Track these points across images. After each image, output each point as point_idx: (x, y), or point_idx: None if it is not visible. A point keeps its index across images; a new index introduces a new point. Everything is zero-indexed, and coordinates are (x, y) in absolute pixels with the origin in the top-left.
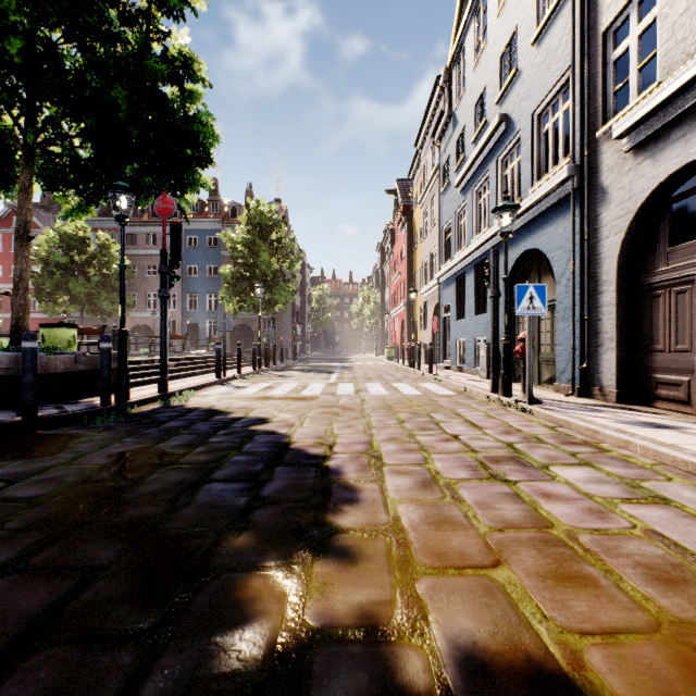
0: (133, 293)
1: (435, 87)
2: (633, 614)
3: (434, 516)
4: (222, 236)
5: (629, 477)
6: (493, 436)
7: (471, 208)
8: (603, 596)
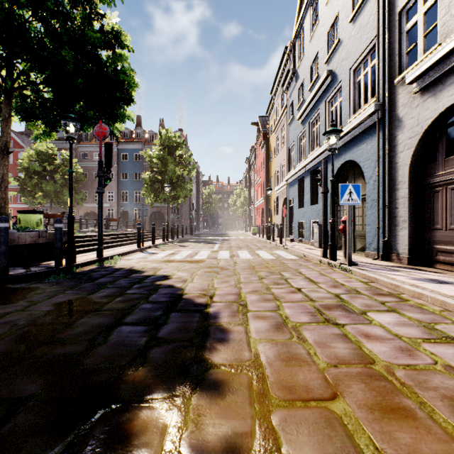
0: (85, 190)
1: (284, 54)
2: (448, 446)
3: (285, 353)
4: (143, 153)
5: (425, 321)
6: (325, 289)
7: (308, 133)
8: (421, 428)
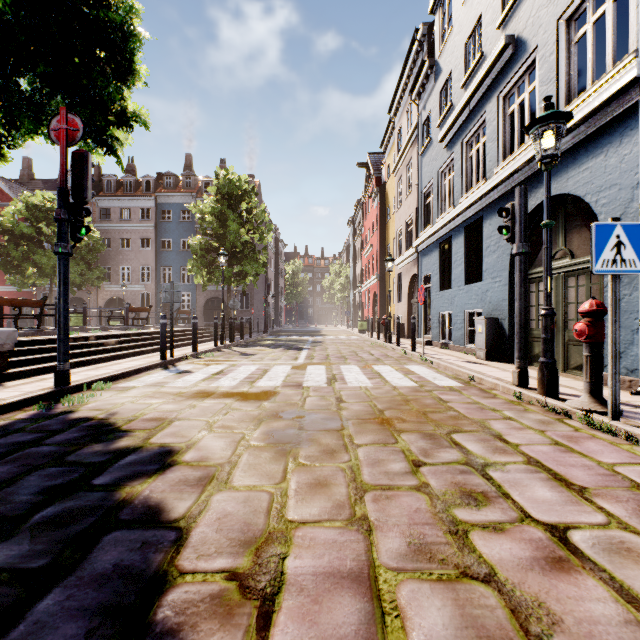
0: (107, 266)
1: (413, 42)
2: None
3: None
4: (191, 207)
5: None
6: None
7: (460, 162)
8: None
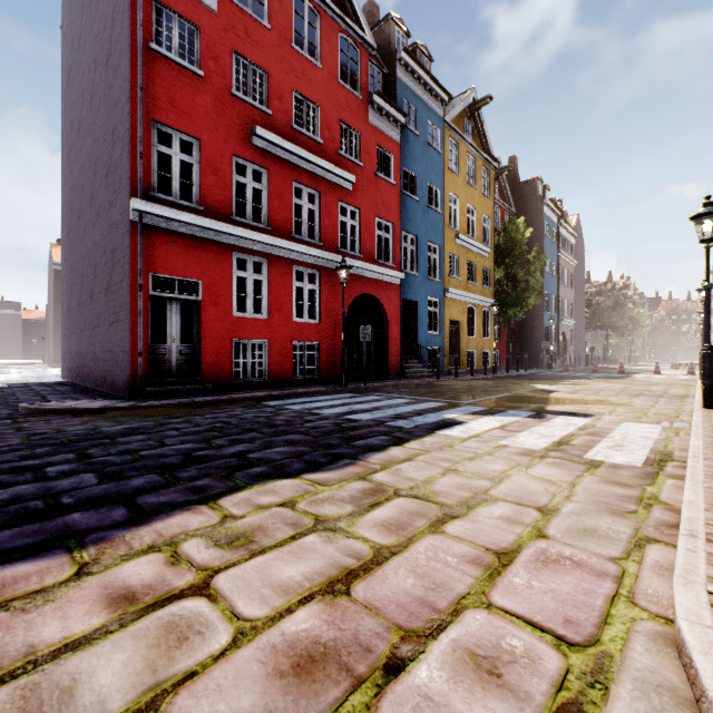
0: None
1: None
2: None
3: None
4: None
5: None
6: None
7: None
8: None
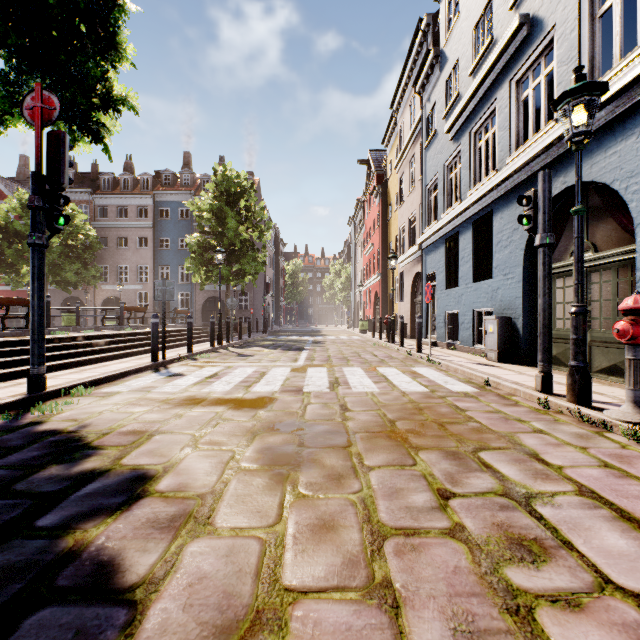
0: (104, 265)
1: (416, 33)
2: None
3: None
4: (189, 204)
5: None
6: None
7: (468, 153)
8: None
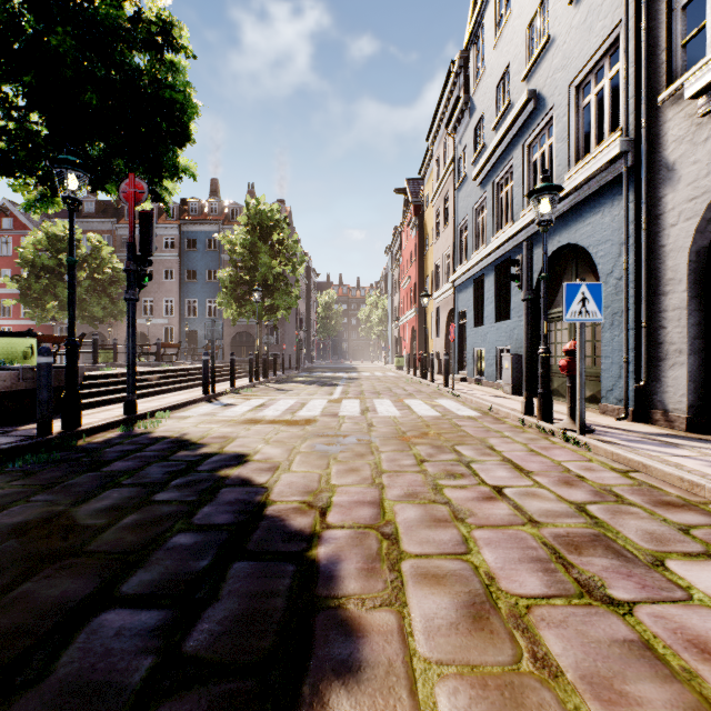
0: None
1: (449, 73)
2: None
3: None
4: (220, 237)
5: None
6: (550, 490)
7: (491, 202)
8: None
